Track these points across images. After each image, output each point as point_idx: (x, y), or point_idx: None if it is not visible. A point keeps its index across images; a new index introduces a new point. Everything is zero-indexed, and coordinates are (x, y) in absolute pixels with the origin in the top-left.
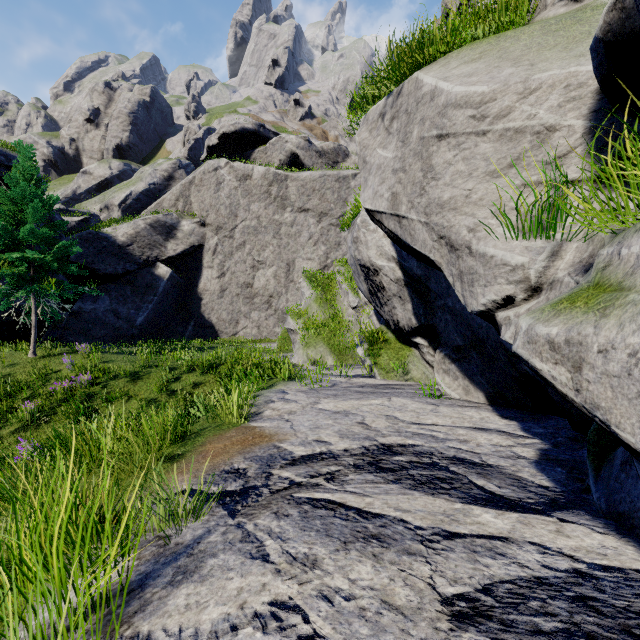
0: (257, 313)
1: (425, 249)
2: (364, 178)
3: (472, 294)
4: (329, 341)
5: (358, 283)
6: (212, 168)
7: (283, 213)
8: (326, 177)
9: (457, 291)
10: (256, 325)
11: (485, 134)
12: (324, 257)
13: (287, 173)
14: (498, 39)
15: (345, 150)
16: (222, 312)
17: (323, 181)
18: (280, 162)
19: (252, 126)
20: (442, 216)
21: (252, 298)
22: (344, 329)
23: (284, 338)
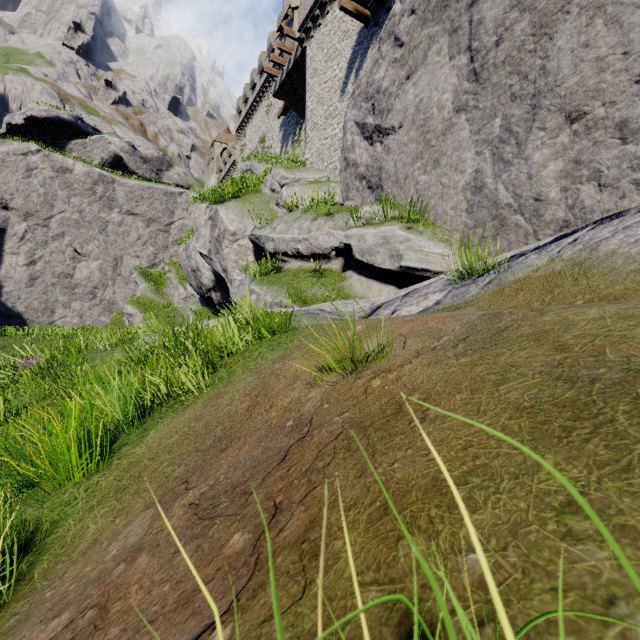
0: (79, 303)
1: (220, 272)
2: (197, 237)
3: (231, 287)
4: (165, 320)
5: (190, 281)
6: (20, 151)
7: (110, 212)
8: (155, 189)
9: (229, 286)
10: (78, 314)
11: (235, 243)
12: (153, 256)
13: (114, 177)
14: (244, 207)
15: (169, 160)
16: (33, 301)
17: (152, 192)
18: (102, 160)
19: (69, 117)
20: (225, 263)
21: (72, 288)
22: (176, 313)
23: (116, 324)
